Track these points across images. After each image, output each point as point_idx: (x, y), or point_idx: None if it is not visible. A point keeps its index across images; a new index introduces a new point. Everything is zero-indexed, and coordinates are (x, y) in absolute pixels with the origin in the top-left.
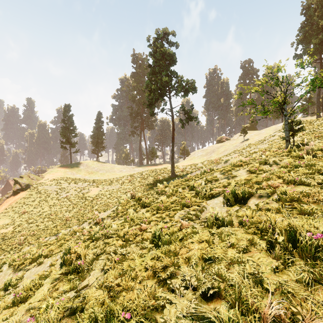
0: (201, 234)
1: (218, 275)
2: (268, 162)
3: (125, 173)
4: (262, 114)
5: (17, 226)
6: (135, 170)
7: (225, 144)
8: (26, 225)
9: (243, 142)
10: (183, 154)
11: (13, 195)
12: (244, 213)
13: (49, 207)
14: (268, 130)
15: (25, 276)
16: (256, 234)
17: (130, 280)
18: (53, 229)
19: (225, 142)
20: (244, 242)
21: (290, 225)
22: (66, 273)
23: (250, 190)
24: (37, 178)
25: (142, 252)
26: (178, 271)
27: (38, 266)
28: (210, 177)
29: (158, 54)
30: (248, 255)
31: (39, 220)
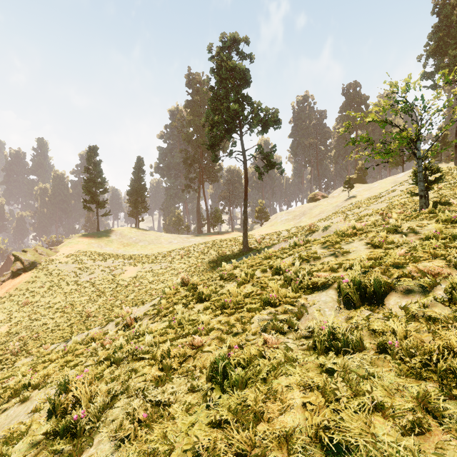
0: (304, 367)
1: None
2: (400, 229)
3: (176, 246)
4: (382, 157)
5: (15, 324)
6: (190, 241)
7: (320, 204)
8: (28, 323)
9: (347, 200)
10: (260, 218)
11: (12, 278)
12: (386, 327)
13: (63, 295)
14: (384, 184)
15: None
16: (423, 378)
17: None
18: (66, 329)
19: (321, 201)
20: (409, 404)
21: None
22: (54, 433)
23: (385, 278)
24: (48, 253)
25: (191, 400)
26: None
27: (21, 405)
28: (306, 253)
29: (224, 71)
30: (428, 443)
31: (47, 316)
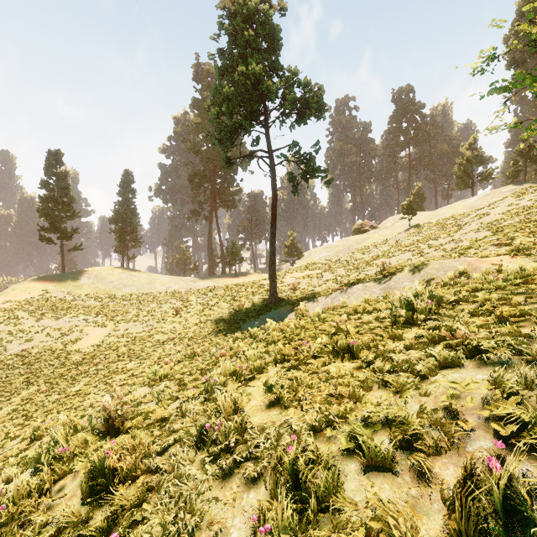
0: None
1: None
2: None
3: (176, 293)
4: None
5: None
6: (196, 287)
7: (370, 236)
8: None
9: (409, 231)
10: (290, 255)
11: None
12: None
13: None
14: (454, 210)
15: None
16: None
17: None
18: None
19: (371, 232)
20: None
21: None
22: None
23: None
24: None
25: None
26: None
27: None
28: None
29: (240, 21)
30: None
31: None
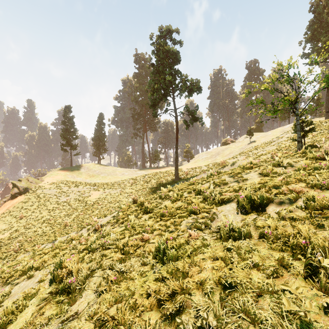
0: (214, 248)
1: (245, 312)
2: (282, 164)
3: (127, 177)
4: (272, 114)
5: (14, 231)
6: (137, 173)
7: (230, 146)
8: (23, 231)
9: (249, 144)
10: (187, 157)
11: (11, 199)
12: (265, 223)
13: (48, 211)
14: (275, 132)
15: (13, 291)
16: (283, 251)
17: (128, 310)
18: (51, 235)
19: (231, 144)
20: (272, 263)
21: (327, 241)
22: (55, 292)
23: (268, 195)
24: (36, 182)
25: (143, 269)
26: (189, 301)
27: (28, 280)
28: (218, 180)
29: (162, 53)
30: (280, 281)
31: (37, 226)
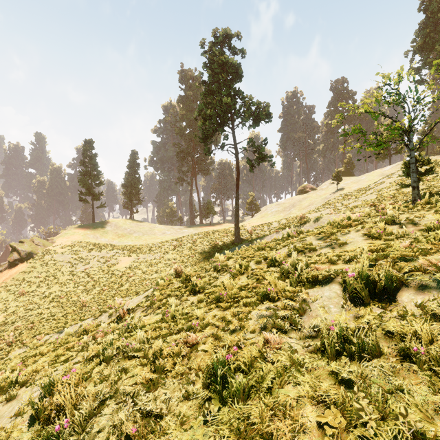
0: (313, 373)
1: None
2: (397, 220)
3: (169, 237)
4: (374, 148)
5: (11, 314)
6: (183, 232)
7: (310, 196)
8: (23, 313)
9: (336, 193)
10: (251, 210)
11: (9, 268)
12: (405, 329)
13: (59, 285)
14: (371, 176)
15: None
16: None
17: None
18: (61, 319)
19: (310, 193)
20: None
21: None
22: None
23: (394, 272)
24: (44, 244)
25: (186, 412)
26: None
27: (7, 404)
28: (301, 244)
29: (216, 66)
30: None
31: (42, 306)
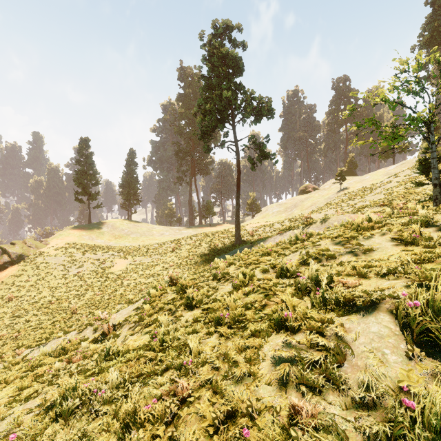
0: None
1: None
2: (432, 221)
3: (168, 238)
4: (390, 142)
5: None
6: (182, 233)
7: (312, 196)
8: (10, 320)
9: (339, 192)
10: (251, 210)
11: None
12: None
13: (50, 290)
14: (376, 176)
15: None
16: None
17: None
18: (49, 328)
19: (312, 193)
20: None
21: None
22: None
23: None
24: (37, 246)
25: None
26: None
27: None
28: (316, 250)
29: (216, 58)
30: None
31: (31, 312)
